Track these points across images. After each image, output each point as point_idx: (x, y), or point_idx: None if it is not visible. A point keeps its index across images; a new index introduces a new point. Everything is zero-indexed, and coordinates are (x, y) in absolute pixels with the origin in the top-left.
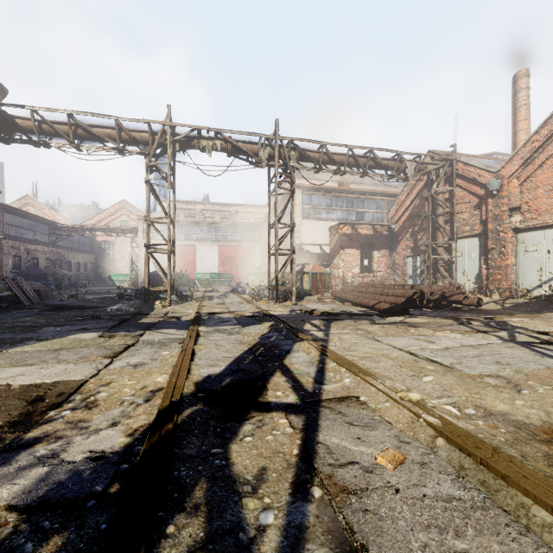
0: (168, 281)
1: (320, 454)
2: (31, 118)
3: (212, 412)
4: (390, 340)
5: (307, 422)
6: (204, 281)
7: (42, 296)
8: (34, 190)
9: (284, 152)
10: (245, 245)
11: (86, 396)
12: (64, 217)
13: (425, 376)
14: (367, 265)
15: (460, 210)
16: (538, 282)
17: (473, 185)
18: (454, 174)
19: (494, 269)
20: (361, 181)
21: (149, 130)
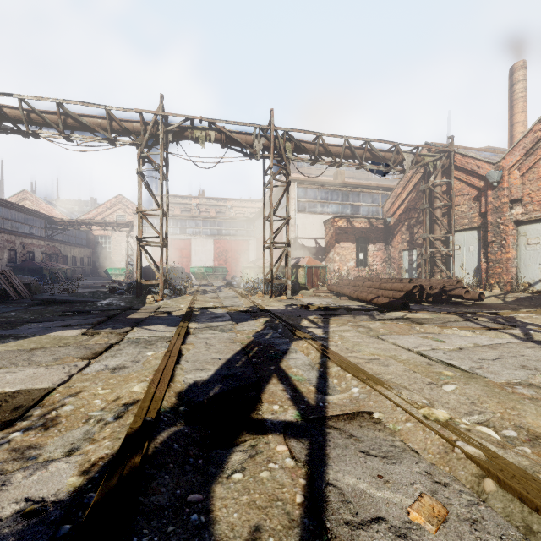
0: (161, 274)
1: (332, 505)
2: (19, 107)
3: (193, 435)
4: (396, 338)
5: (311, 450)
6: (199, 275)
7: (33, 290)
8: (33, 185)
9: (279, 143)
10: (240, 239)
11: (47, 410)
12: (61, 211)
13: (445, 384)
14: (363, 259)
15: (459, 202)
16: (540, 275)
17: (472, 177)
18: (451, 166)
19: (494, 262)
20: (355, 176)
21: (141, 119)
